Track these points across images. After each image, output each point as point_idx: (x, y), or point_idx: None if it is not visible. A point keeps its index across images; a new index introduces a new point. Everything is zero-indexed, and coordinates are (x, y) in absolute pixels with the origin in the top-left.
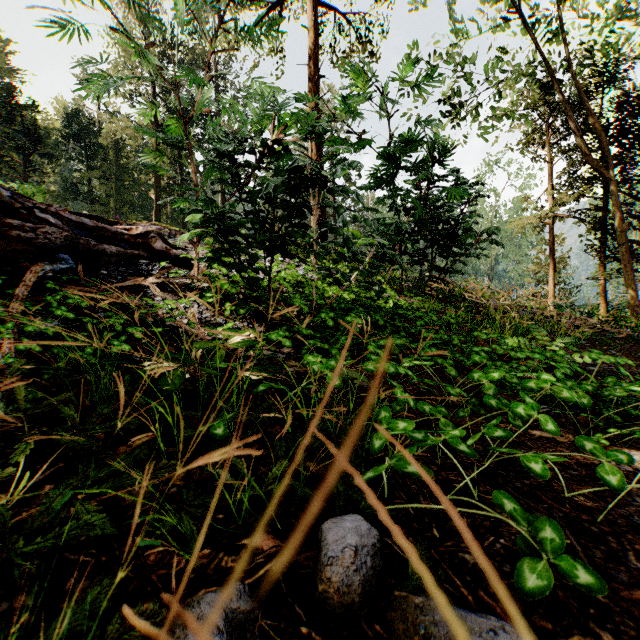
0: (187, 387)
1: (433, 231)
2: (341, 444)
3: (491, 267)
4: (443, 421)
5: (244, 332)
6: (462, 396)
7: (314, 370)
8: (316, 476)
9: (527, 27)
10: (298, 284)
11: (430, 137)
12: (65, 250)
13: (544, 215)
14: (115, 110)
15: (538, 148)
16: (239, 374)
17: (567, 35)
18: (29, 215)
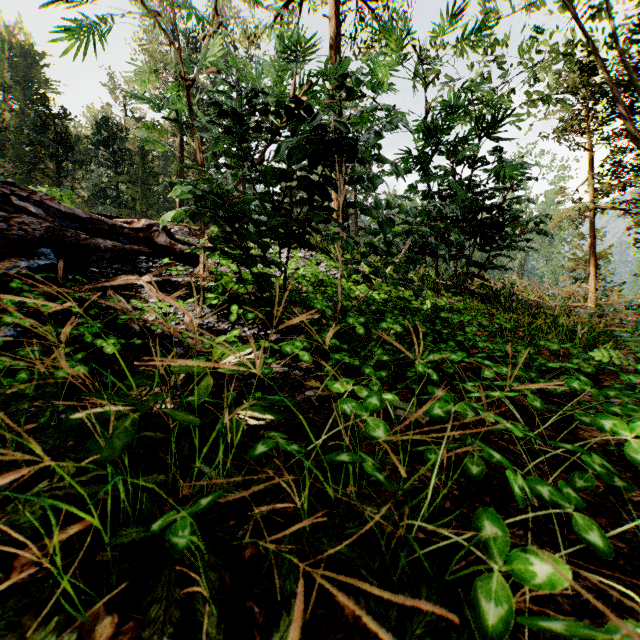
0: (155, 434)
1: (473, 221)
2: (399, 564)
3: (521, 265)
4: (579, 519)
5: (243, 348)
6: (548, 435)
7: (345, 412)
8: (355, 635)
9: (567, 2)
10: (319, 282)
11: (481, 100)
12: (47, 244)
13: (584, 207)
14: (141, 115)
15: (577, 135)
16: (227, 421)
17: (611, 10)
18: (3, 203)
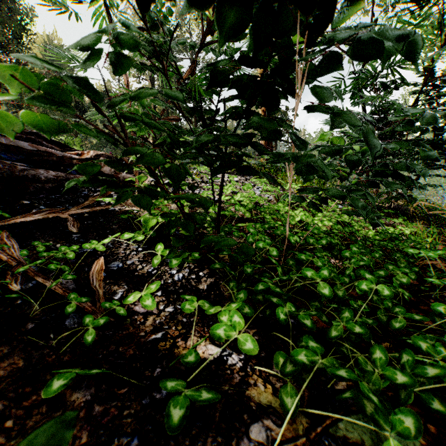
0: None
1: None
2: None
3: None
4: None
5: None
6: None
7: None
8: None
9: None
10: (256, 207)
11: None
12: None
13: None
14: None
15: None
16: None
17: None
18: None
